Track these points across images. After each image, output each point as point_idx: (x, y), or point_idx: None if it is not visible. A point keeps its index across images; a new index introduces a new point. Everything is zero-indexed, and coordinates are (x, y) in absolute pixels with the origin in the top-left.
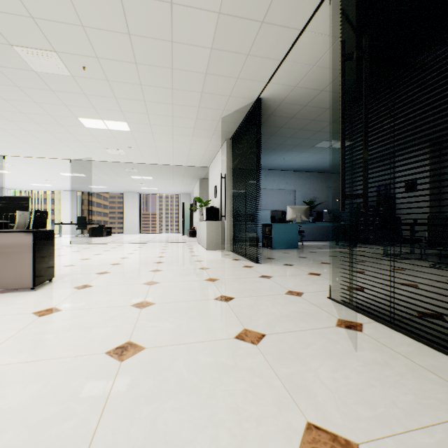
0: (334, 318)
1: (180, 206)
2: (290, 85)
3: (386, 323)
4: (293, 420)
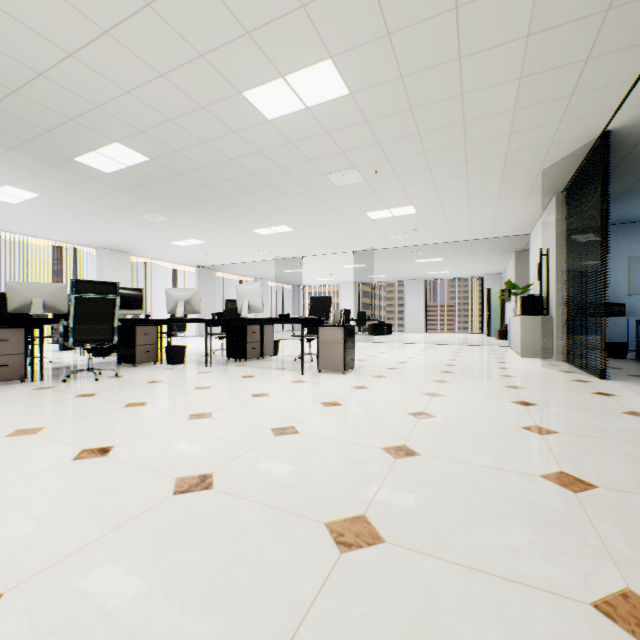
0: None
1: (484, 293)
2: None
3: None
4: (548, 467)
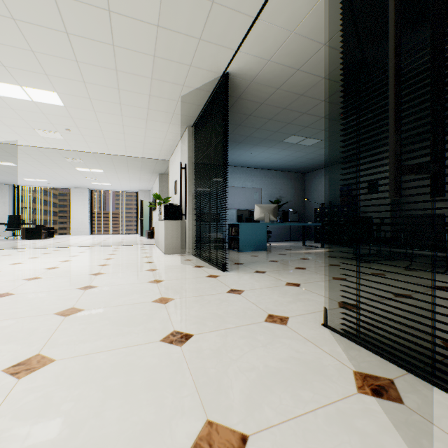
0: (348, 369)
1: (139, 204)
2: (263, 57)
3: (424, 375)
4: None
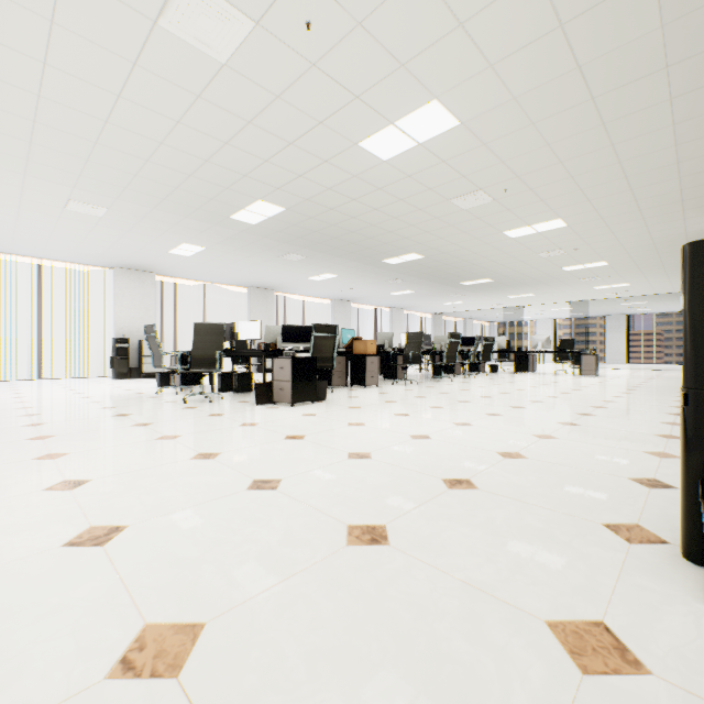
0: None
1: None
2: None
3: None
4: None
